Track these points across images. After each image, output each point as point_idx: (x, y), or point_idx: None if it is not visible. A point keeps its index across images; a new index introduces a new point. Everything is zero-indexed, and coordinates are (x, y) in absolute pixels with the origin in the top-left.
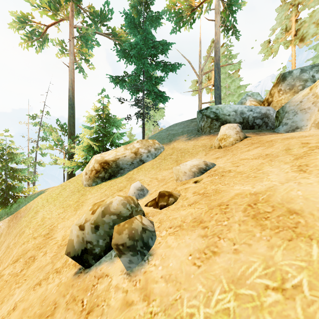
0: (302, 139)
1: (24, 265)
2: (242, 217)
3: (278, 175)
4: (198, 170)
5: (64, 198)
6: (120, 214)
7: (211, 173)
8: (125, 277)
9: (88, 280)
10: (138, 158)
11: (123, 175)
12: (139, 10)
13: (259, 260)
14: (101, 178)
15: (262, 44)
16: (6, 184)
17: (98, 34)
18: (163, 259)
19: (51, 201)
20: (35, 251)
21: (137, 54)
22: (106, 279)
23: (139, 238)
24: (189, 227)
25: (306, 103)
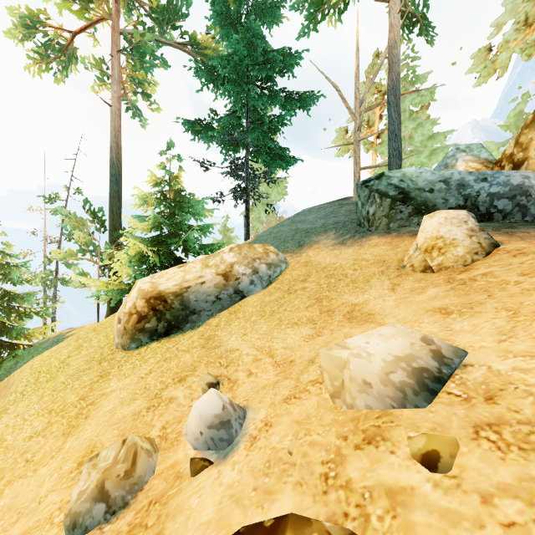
0: None
1: None
2: None
3: None
4: (414, 381)
5: (67, 376)
6: None
7: (476, 407)
8: None
9: None
10: (231, 287)
11: (197, 328)
12: None
13: None
14: (150, 333)
15: (474, 54)
16: None
17: (165, 44)
18: None
19: (43, 380)
20: None
21: (235, 74)
22: None
23: None
24: None
25: None
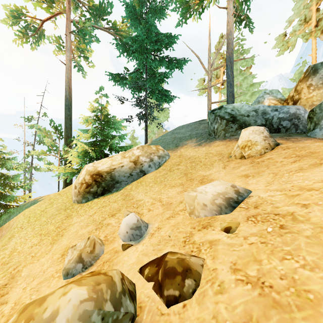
0: None
1: None
2: None
3: None
4: (225, 203)
5: (46, 218)
6: None
7: (249, 210)
8: None
9: None
10: (138, 169)
11: (120, 190)
12: None
13: None
14: (93, 194)
15: (277, 37)
16: None
17: (98, 28)
18: None
19: (32, 221)
20: None
21: (139, 48)
22: None
23: None
24: None
25: None
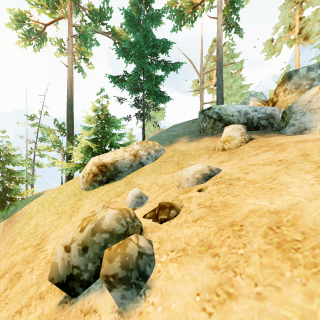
0: (319, 142)
1: (9, 284)
2: (263, 244)
3: (301, 188)
4: (202, 176)
5: (59, 202)
6: (114, 231)
7: (216, 180)
8: (116, 318)
9: (73, 315)
10: (137, 161)
11: (122, 179)
12: (139, 7)
13: (295, 317)
14: (99, 182)
15: (265, 43)
16: (3, 186)
17: (98, 32)
18: (164, 297)
19: (46, 205)
20: (22, 266)
21: (137, 53)
22: (93, 317)
23: (134, 266)
24: (195, 253)
25: (316, 103)
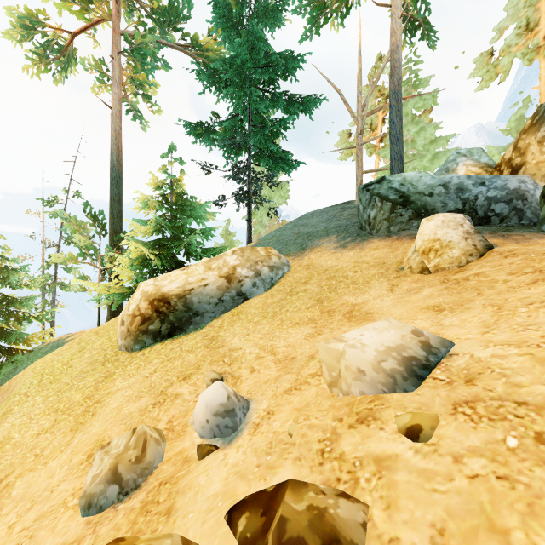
0: None
1: None
2: None
3: None
4: (403, 368)
5: (71, 377)
6: None
7: (456, 388)
8: None
9: None
10: (234, 289)
11: (201, 329)
12: None
13: None
14: (154, 334)
15: (476, 58)
16: None
17: (166, 45)
18: None
19: (47, 382)
20: None
21: (237, 77)
22: None
23: None
24: None
25: None
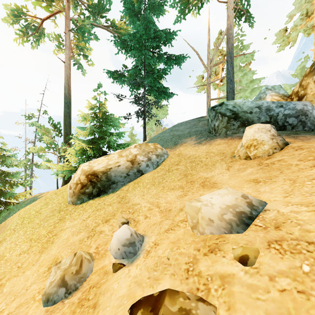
0: None
1: None
2: None
3: None
4: (236, 218)
5: (40, 220)
6: None
7: (269, 232)
8: None
9: None
10: (135, 168)
11: (116, 191)
12: None
13: None
14: (88, 194)
15: (277, 33)
16: None
17: (96, 26)
18: None
19: (26, 222)
20: None
21: (137, 44)
22: None
23: None
24: None
25: None
